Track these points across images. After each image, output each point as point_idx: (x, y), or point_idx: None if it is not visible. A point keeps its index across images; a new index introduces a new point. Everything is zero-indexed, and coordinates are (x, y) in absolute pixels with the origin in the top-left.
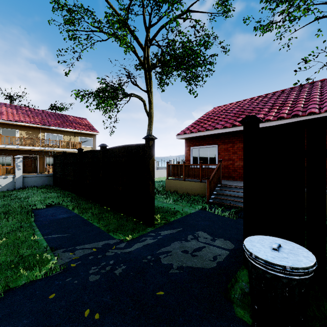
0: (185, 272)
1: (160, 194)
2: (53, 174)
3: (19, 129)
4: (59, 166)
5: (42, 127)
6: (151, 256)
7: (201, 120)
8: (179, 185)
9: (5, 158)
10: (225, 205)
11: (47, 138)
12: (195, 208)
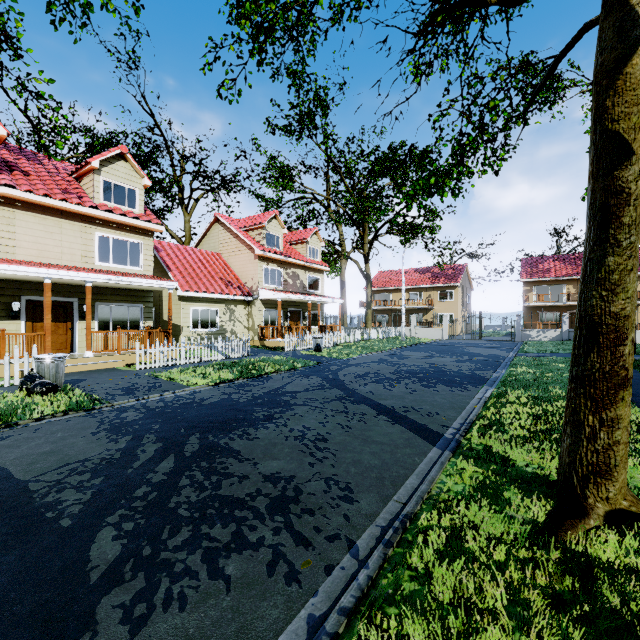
0: None
1: None
2: None
3: (565, 283)
4: None
5: None
6: None
7: None
8: None
9: (553, 315)
10: None
11: None
12: None
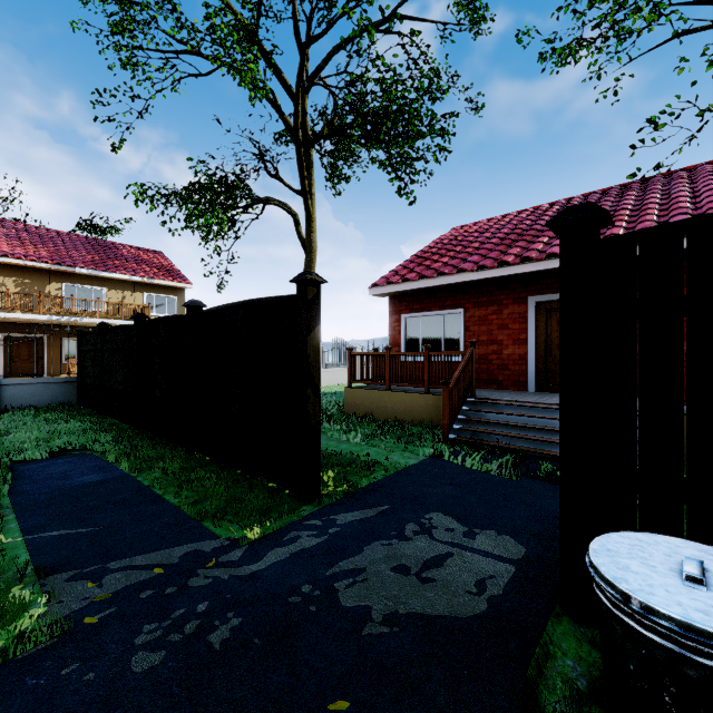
0: (407, 632)
1: (332, 423)
2: (77, 378)
3: None
4: (90, 359)
5: (56, 269)
6: (312, 586)
7: (426, 254)
8: (376, 402)
9: None
10: (485, 446)
11: (68, 296)
12: (418, 453)
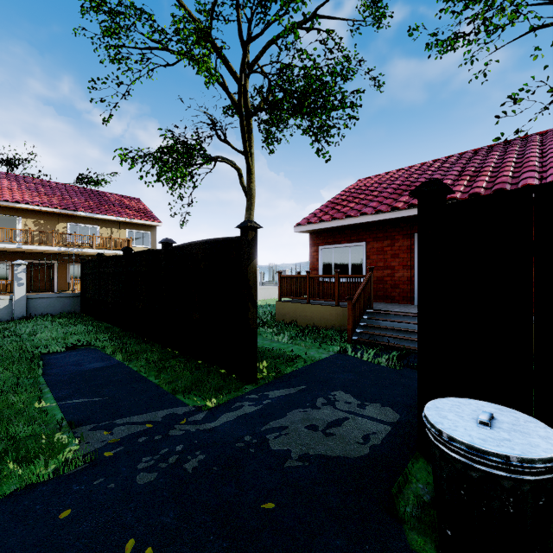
0: (314, 465)
1: (266, 328)
2: (81, 293)
3: (22, 215)
4: (90, 280)
5: (63, 213)
6: (251, 437)
7: (337, 200)
8: (299, 312)
9: None
10: (379, 345)
11: (72, 232)
12: (329, 350)
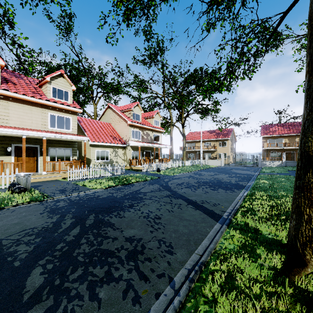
0: None
1: None
2: None
3: (284, 137)
4: None
5: (297, 134)
6: None
7: None
8: None
9: (277, 153)
10: None
11: None
12: None
